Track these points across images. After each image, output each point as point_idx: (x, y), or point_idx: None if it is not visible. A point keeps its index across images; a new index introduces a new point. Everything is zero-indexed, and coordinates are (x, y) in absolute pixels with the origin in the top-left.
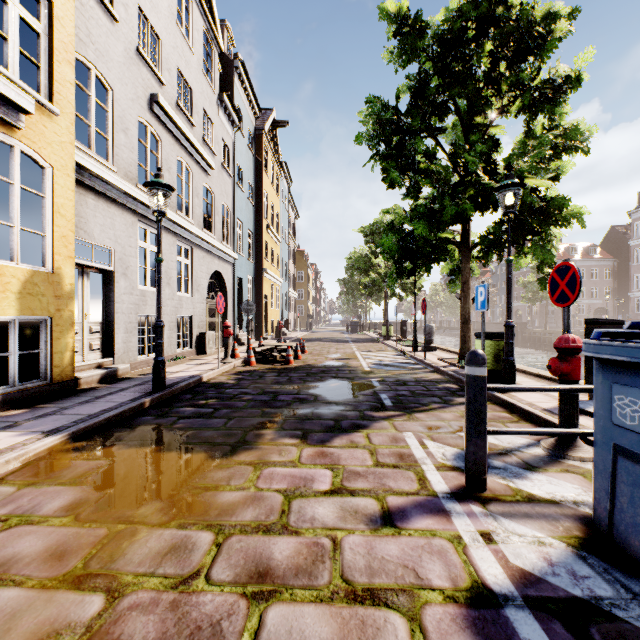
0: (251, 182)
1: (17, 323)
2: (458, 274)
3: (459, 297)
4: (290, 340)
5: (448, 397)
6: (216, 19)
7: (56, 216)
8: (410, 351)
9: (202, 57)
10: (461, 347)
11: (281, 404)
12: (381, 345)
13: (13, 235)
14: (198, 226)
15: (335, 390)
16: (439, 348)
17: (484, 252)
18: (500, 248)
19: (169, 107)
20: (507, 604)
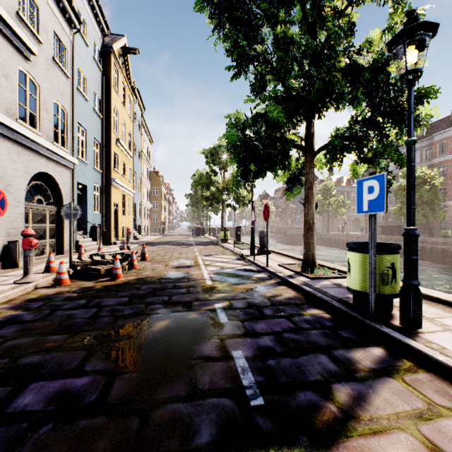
0: (98, 94)
1: None
2: (295, 182)
3: (304, 202)
4: (139, 244)
5: (339, 350)
6: None
7: None
8: (248, 255)
9: None
10: (305, 254)
11: None
12: (220, 248)
13: None
14: (7, 113)
15: (157, 345)
16: (271, 251)
17: (330, 155)
18: (348, 151)
19: None
20: None
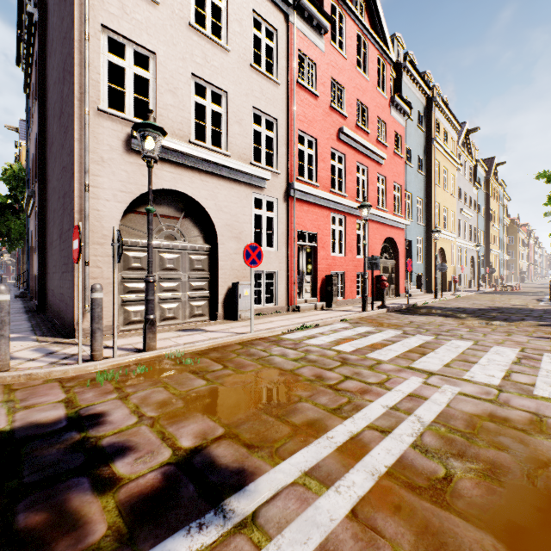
0: (482, 206)
1: (452, 276)
2: None
3: None
4: None
5: None
6: (472, 156)
7: (454, 254)
8: None
9: (468, 177)
10: None
11: (514, 294)
12: None
13: (452, 260)
14: (467, 241)
15: (532, 294)
16: None
17: None
18: None
19: (464, 209)
20: (545, 298)
